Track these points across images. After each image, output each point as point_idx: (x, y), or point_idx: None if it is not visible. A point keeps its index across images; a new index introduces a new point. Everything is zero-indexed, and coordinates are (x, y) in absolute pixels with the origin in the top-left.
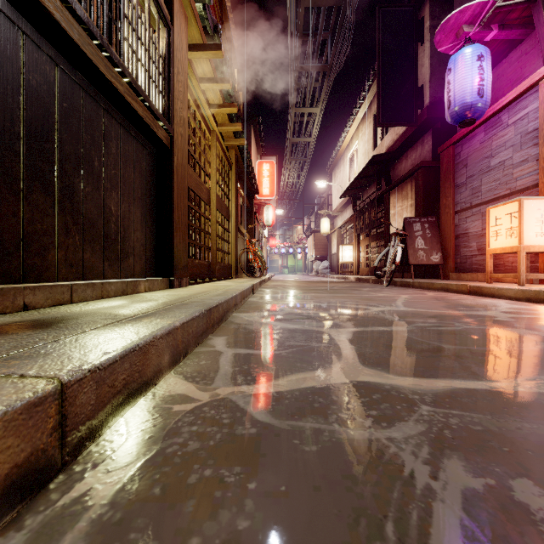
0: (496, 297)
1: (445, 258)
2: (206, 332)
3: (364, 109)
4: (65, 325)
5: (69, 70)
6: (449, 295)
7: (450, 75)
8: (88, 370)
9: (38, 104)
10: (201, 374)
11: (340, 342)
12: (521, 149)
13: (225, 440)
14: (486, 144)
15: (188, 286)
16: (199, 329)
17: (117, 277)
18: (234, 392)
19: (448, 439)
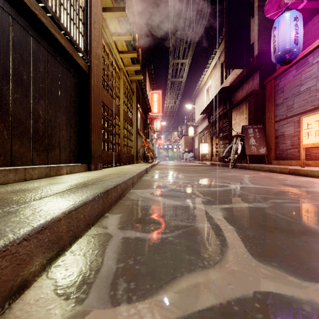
0: (309, 176)
1: (269, 151)
2: (103, 211)
3: (215, 60)
4: None
5: None
6: (275, 174)
7: (275, 31)
8: None
9: None
10: (78, 276)
11: (219, 222)
12: None
13: None
14: (297, 77)
15: (102, 169)
16: (93, 211)
17: (45, 163)
18: None
19: None
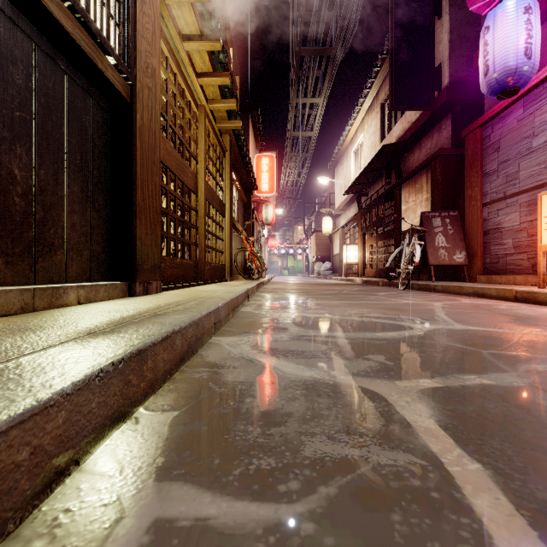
0: None
1: (471, 258)
2: (125, 408)
3: (370, 98)
4: None
5: None
6: (490, 302)
7: (487, 34)
8: None
9: None
10: None
11: (434, 444)
12: None
13: None
14: (526, 122)
15: (160, 292)
16: (84, 420)
17: (28, 282)
18: None
19: None
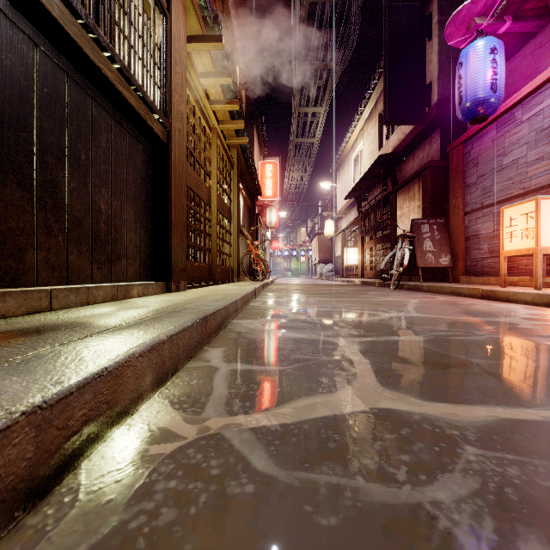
0: (512, 301)
1: (455, 261)
2: (201, 343)
3: (369, 108)
4: (26, 339)
5: (50, 52)
6: (460, 299)
7: (461, 69)
8: (22, 412)
9: (13, 88)
10: (190, 398)
11: (352, 356)
12: (536, 146)
13: (212, 506)
14: (498, 142)
15: (186, 290)
16: (192, 340)
17: (108, 281)
18: (228, 425)
19: (514, 504)
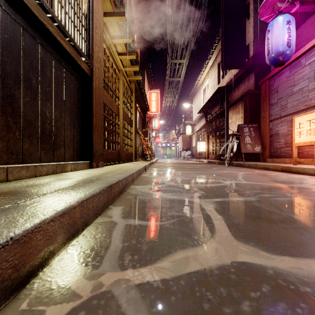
0: (301, 173)
1: (264, 149)
2: (107, 204)
3: (212, 60)
4: None
5: (10, 11)
6: (269, 172)
7: (269, 34)
8: None
9: None
10: (92, 251)
11: (210, 213)
12: (314, 80)
13: None
14: (290, 78)
15: (103, 166)
16: (100, 203)
17: (51, 161)
18: (118, 280)
19: None
